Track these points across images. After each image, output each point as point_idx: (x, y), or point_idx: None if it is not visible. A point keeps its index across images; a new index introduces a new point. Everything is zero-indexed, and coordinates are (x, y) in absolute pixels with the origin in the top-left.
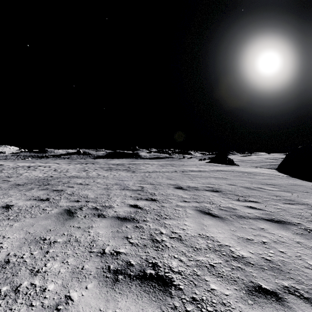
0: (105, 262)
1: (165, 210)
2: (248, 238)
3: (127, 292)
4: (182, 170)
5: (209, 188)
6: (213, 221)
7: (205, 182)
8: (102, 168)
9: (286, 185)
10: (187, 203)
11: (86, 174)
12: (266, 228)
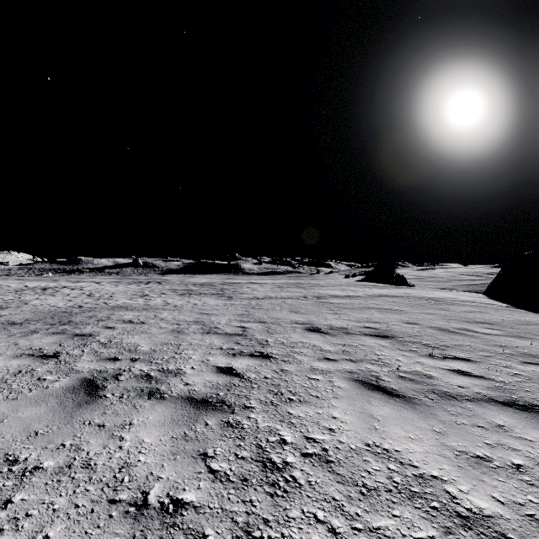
0: (141, 536)
1: (290, 381)
2: (478, 453)
3: None
4: (316, 295)
5: (370, 330)
6: (391, 408)
7: (361, 318)
8: (174, 291)
9: (513, 324)
10: (332, 363)
11: (143, 302)
12: (509, 426)
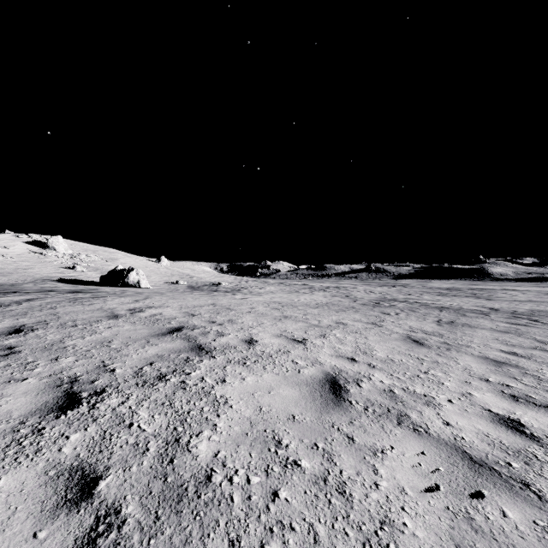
0: (504, 322)
1: (543, 319)
2: None
3: (520, 326)
4: None
5: None
6: None
7: None
8: (427, 293)
9: None
10: None
11: (418, 297)
12: None
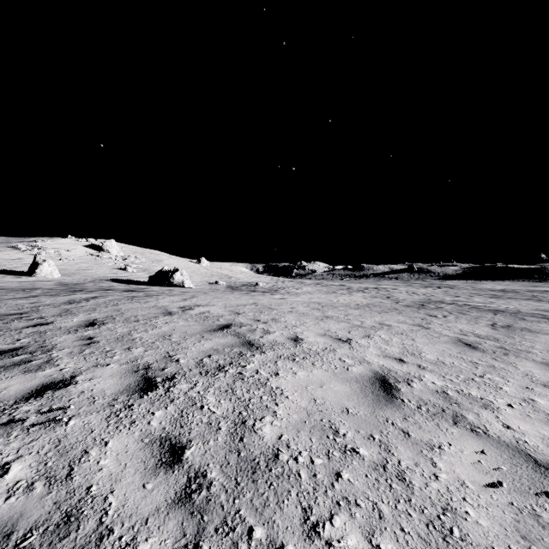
0: None
1: None
2: None
3: None
4: None
5: None
6: None
7: None
8: (478, 295)
9: None
10: None
11: (468, 300)
12: None
